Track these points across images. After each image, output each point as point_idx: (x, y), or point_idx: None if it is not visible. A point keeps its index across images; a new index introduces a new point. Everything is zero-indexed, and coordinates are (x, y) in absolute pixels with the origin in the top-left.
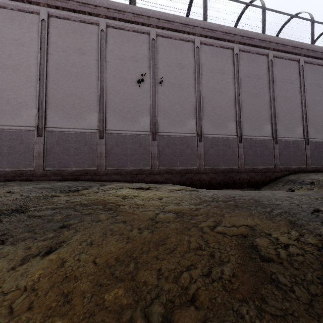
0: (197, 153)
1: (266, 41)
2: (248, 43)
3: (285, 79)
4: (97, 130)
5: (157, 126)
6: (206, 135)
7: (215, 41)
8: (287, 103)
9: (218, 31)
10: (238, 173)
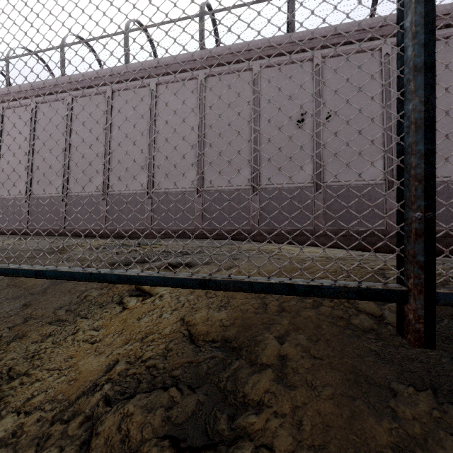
0: (385, 207)
1: None
2: None
3: None
4: (250, 186)
5: (323, 175)
6: None
7: None
8: None
9: None
10: None
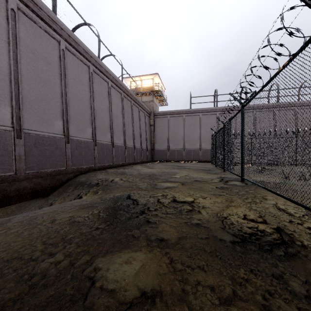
0: None
1: (57, 25)
2: (32, 9)
3: (78, 78)
4: None
5: None
6: None
7: None
8: (79, 103)
9: None
10: (15, 182)
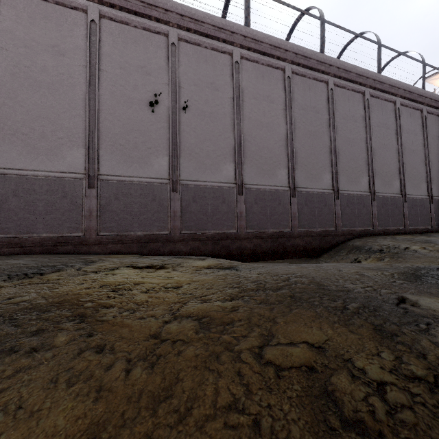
0: (236, 210)
1: (326, 64)
2: (303, 64)
3: (348, 115)
4: (83, 175)
5: (179, 171)
6: (249, 185)
7: (261, 56)
8: (350, 147)
9: (265, 43)
10: (291, 238)
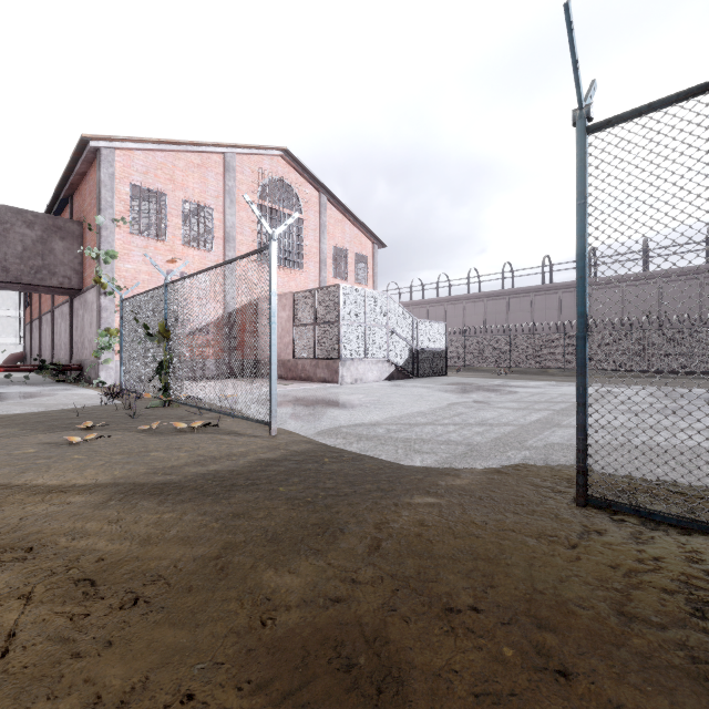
0: None
1: None
2: None
3: None
4: None
5: None
6: None
7: None
8: None
9: None
10: None
